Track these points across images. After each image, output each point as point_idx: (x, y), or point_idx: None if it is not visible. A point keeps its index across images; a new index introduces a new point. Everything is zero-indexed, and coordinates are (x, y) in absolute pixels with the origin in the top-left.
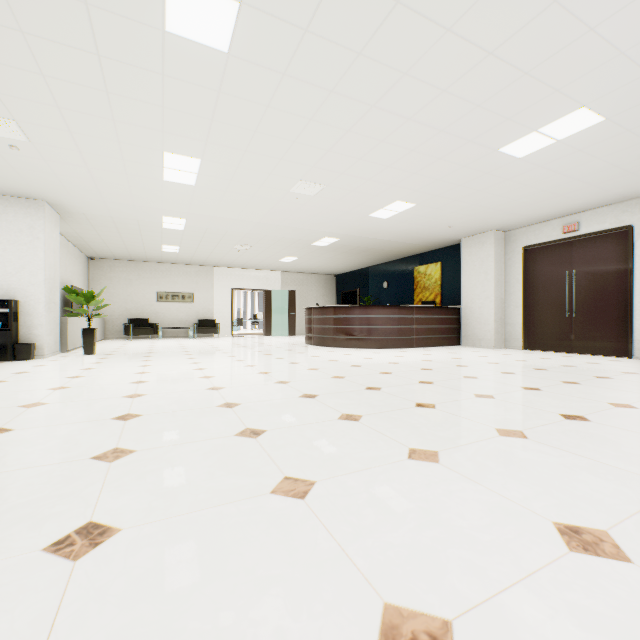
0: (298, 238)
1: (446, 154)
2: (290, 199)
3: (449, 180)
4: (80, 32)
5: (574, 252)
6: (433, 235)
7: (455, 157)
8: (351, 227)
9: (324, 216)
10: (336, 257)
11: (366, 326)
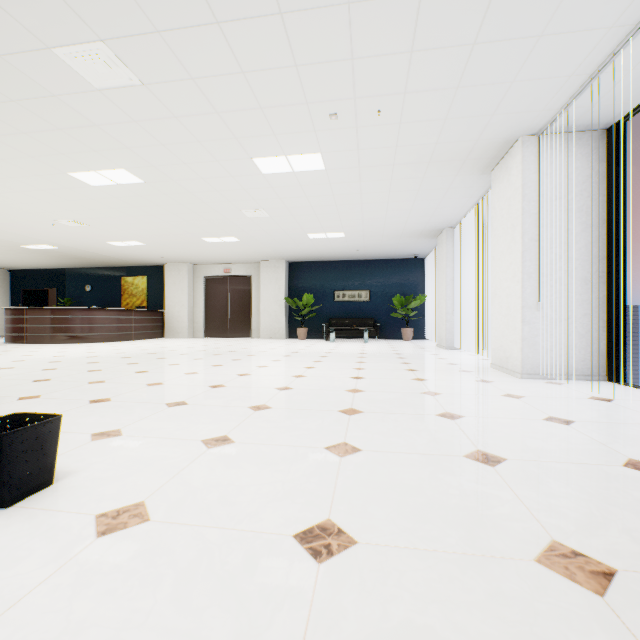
0: (11, 240)
1: (177, 234)
2: (46, 223)
3: (174, 241)
4: (6, 155)
5: (229, 284)
6: (147, 259)
7: (181, 235)
8: (83, 244)
9: (65, 235)
10: (36, 257)
11: (94, 325)
